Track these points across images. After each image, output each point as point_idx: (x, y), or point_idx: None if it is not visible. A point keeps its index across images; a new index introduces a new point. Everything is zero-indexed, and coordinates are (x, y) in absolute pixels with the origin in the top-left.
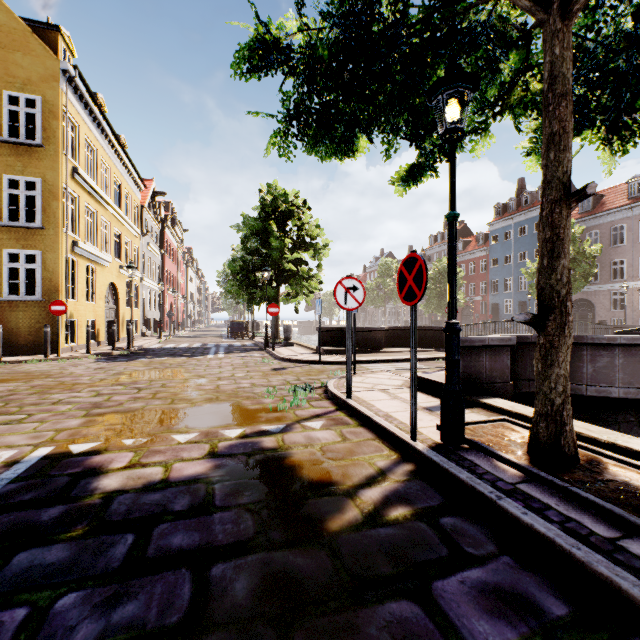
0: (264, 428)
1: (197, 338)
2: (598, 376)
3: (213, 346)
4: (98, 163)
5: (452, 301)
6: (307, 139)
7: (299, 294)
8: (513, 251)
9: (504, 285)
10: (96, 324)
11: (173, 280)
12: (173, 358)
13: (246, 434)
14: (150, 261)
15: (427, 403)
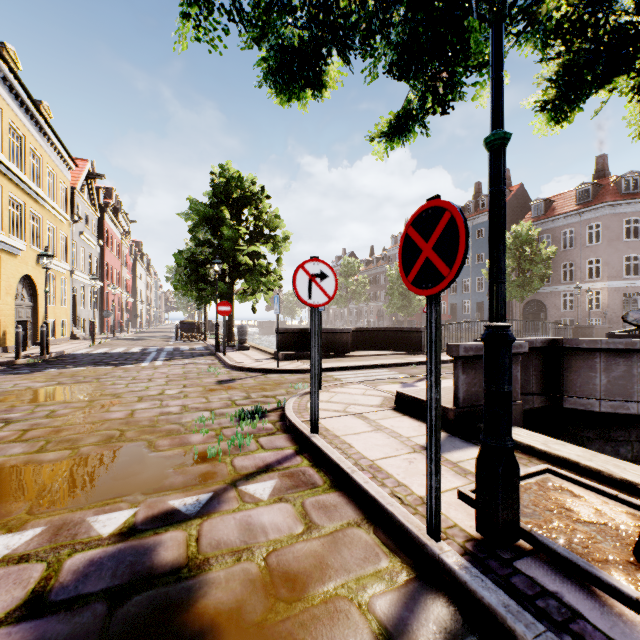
0: (172, 505)
1: (140, 341)
2: (613, 388)
3: (154, 350)
4: (4, 127)
5: (499, 288)
6: (248, 27)
7: (257, 291)
8: (471, 253)
9: (463, 286)
10: (1, 325)
11: (116, 275)
12: (94, 368)
13: (134, 525)
14: (84, 252)
15: (424, 437)
